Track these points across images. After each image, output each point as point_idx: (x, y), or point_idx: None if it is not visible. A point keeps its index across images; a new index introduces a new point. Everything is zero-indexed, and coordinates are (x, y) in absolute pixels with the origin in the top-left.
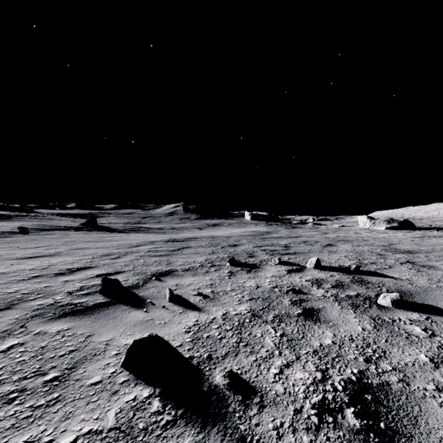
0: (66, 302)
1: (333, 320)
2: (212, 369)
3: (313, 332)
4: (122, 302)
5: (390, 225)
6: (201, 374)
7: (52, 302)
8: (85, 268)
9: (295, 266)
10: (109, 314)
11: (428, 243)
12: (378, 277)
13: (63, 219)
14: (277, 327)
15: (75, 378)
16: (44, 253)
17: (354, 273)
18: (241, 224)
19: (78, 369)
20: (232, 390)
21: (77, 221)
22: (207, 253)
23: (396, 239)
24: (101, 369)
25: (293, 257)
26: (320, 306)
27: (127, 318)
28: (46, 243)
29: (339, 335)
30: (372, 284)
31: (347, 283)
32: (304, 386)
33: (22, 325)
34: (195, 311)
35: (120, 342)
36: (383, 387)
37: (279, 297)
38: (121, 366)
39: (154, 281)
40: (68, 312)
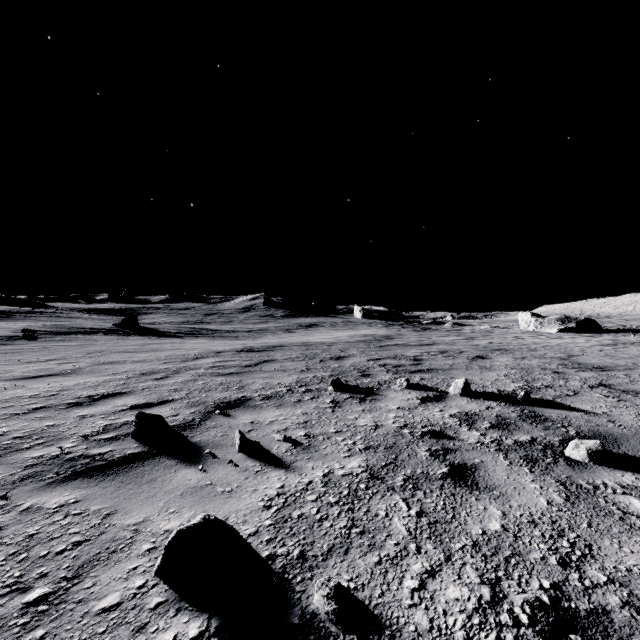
0: (79, 452)
1: (500, 486)
2: (307, 581)
3: (469, 508)
4: (167, 453)
5: (564, 326)
6: (288, 589)
7: (56, 453)
8: (114, 394)
9: (432, 391)
10: (144, 475)
11: (626, 354)
12: (560, 410)
13: (89, 317)
14: (410, 499)
15: (76, 599)
16: (56, 370)
17: (522, 403)
18: (348, 324)
19: (84, 580)
20: (342, 623)
21: (109, 320)
22: (299, 370)
23: (577, 347)
24: (122, 579)
25: (428, 377)
26: (477, 461)
27: (172, 481)
28: (61, 354)
29: (512, 514)
30: (553, 423)
31: (514, 420)
32: (463, 615)
33: (3, 495)
34: (280, 470)
35: (157, 527)
36: (598, 617)
37: (410, 444)
38: (155, 574)
39: (217, 416)
40: (80, 471)
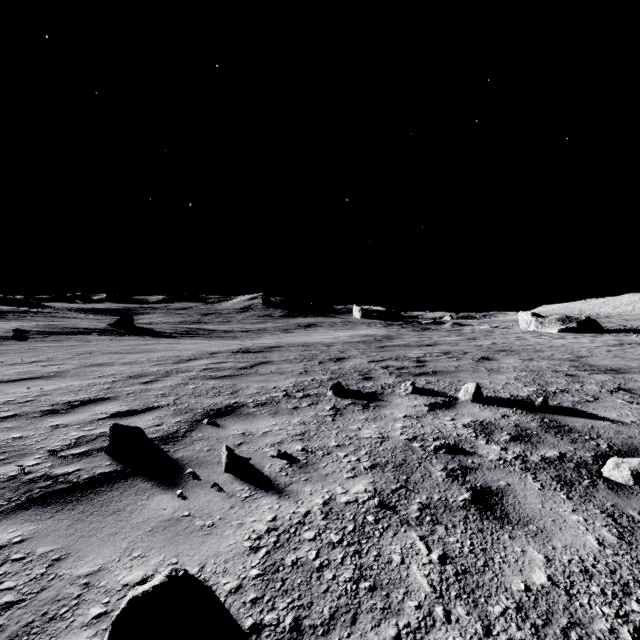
0: (41, 472)
1: (536, 519)
2: None
3: (503, 551)
4: (142, 473)
5: (565, 326)
6: None
7: (15, 473)
8: (96, 400)
9: (440, 396)
10: (111, 502)
11: (636, 355)
12: (584, 418)
13: (84, 317)
14: (429, 537)
15: None
16: (39, 373)
17: (540, 410)
18: (347, 324)
19: None
20: None
21: (104, 320)
22: (296, 373)
23: (584, 348)
24: None
25: (434, 381)
26: (502, 484)
27: (143, 511)
28: (49, 355)
29: (557, 559)
30: (579, 434)
31: (536, 431)
32: None
33: None
34: (272, 495)
35: (114, 580)
36: None
37: (423, 461)
38: None
39: (205, 426)
40: (37, 497)
